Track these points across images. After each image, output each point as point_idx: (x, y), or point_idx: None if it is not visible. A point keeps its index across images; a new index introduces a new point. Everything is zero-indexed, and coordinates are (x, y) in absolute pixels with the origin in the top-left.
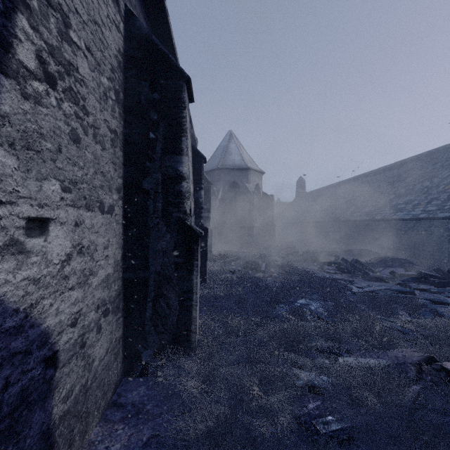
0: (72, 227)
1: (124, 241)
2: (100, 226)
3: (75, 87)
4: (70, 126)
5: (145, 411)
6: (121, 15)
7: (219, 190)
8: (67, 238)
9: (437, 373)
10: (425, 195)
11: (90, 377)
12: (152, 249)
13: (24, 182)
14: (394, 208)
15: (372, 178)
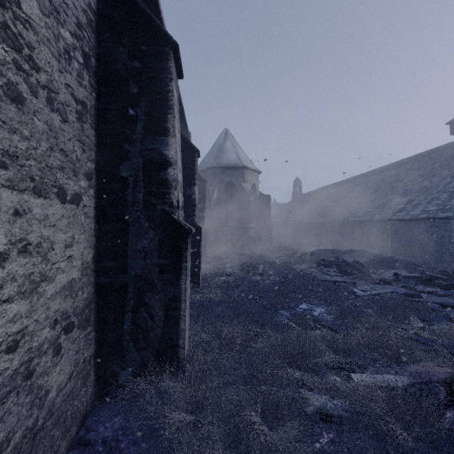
0: (8, 216)
1: (97, 239)
2: (60, 218)
3: (15, 27)
4: (5, 78)
5: (119, 452)
6: None
7: (214, 190)
8: None
9: None
10: (424, 195)
11: (42, 414)
12: (131, 249)
13: None
14: (393, 208)
15: (369, 179)
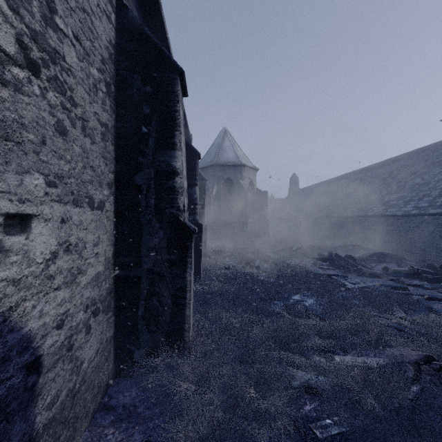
0: (57, 224)
1: (116, 238)
2: (90, 222)
3: (61, 76)
4: (56, 118)
5: (137, 414)
6: (112, 6)
7: (213, 187)
8: (53, 236)
9: (436, 372)
10: (416, 191)
11: (78, 380)
12: (144, 246)
13: (1, 175)
14: (386, 204)
15: (364, 175)
